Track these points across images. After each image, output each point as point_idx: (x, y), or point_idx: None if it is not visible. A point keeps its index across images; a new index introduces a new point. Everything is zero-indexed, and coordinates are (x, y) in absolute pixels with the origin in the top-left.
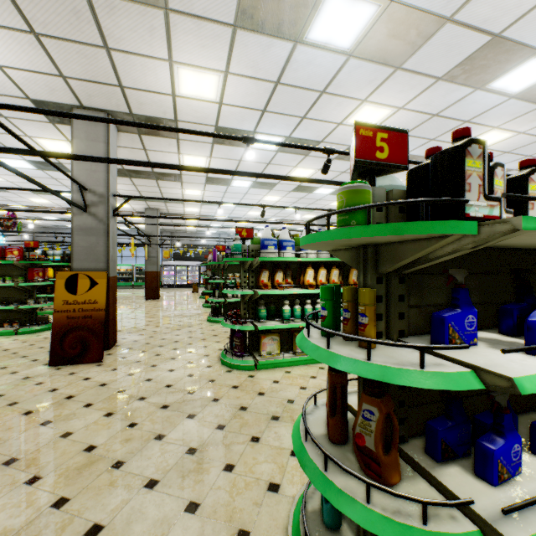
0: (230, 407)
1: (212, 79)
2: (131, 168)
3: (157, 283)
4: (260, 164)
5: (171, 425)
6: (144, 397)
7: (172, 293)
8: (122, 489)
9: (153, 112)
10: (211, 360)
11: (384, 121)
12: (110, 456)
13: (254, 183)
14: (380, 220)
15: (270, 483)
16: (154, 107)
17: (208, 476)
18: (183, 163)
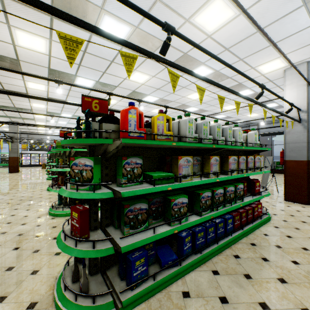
0: (46, 198)
1: (42, 86)
2: (2, 105)
3: (18, 163)
4: (73, 109)
5: (23, 202)
6: (12, 199)
7: (28, 169)
8: (7, 210)
9: (16, 90)
10: (43, 190)
11: (117, 103)
12: (2, 208)
13: (73, 115)
14: (67, 146)
15: (51, 206)
16: (16, 89)
17: (33, 207)
18: (33, 106)
